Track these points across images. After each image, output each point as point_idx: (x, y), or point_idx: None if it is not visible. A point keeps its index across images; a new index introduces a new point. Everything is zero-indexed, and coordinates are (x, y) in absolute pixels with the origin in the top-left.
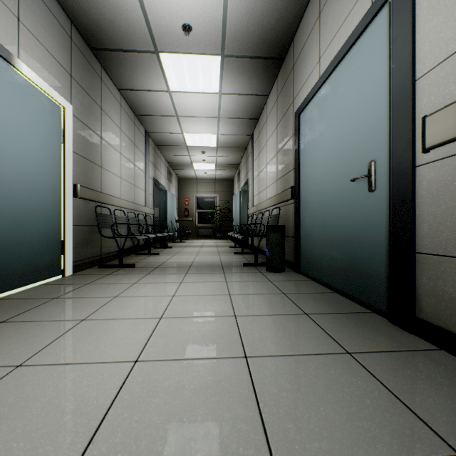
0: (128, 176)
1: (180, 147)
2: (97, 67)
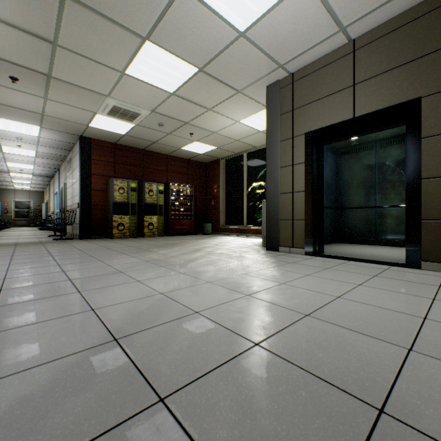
0: None
1: (8, 182)
2: None
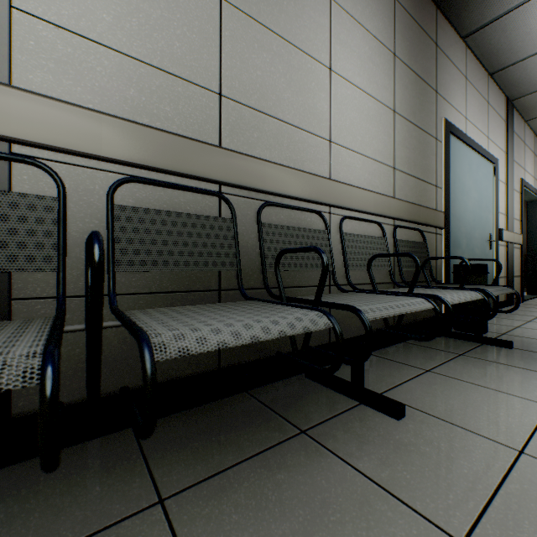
0: None
1: None
2: None
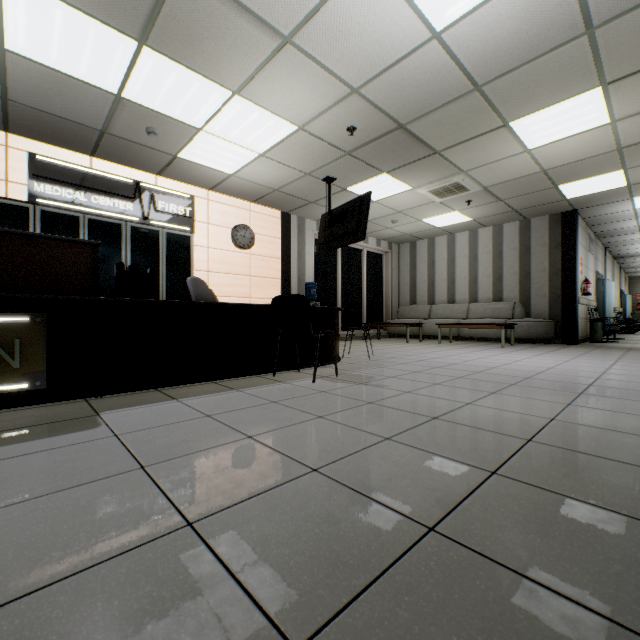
0: (616, 296)
1: None
2: (613, 261)
